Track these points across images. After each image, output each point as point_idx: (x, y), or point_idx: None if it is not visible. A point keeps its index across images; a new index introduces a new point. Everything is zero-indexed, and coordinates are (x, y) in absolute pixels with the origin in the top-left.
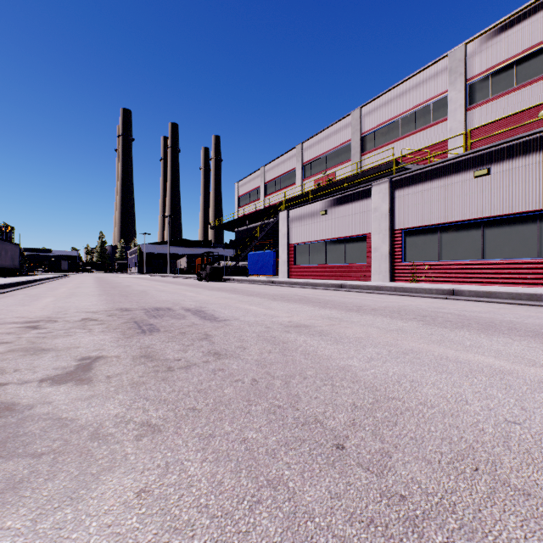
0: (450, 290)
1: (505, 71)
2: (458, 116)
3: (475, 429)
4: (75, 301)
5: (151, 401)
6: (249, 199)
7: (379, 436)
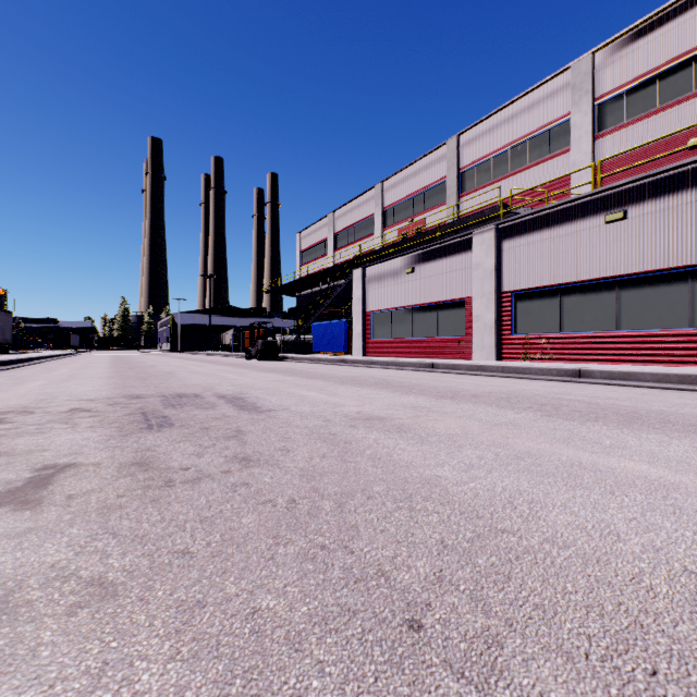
0: (575, 370)
1: (644, 88)
2: (584, 146)
3: (639, 588)
4: (71, 386)
5: (120, 539)
6: (315, 255)
7: (482, 603)
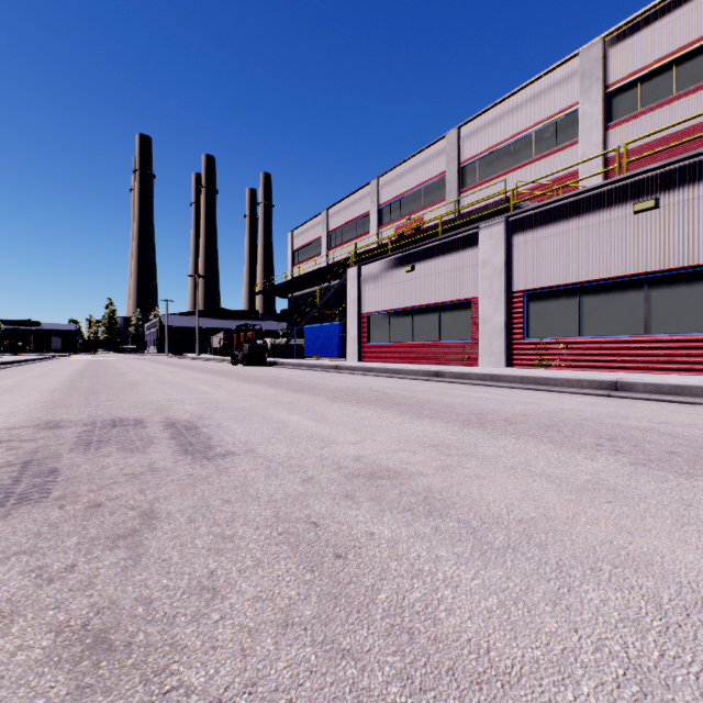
0: (611, 382)
1: (659, 74)
2: (594, 137)
3: None
4: None
5: None
6: (308, 254)
7: None
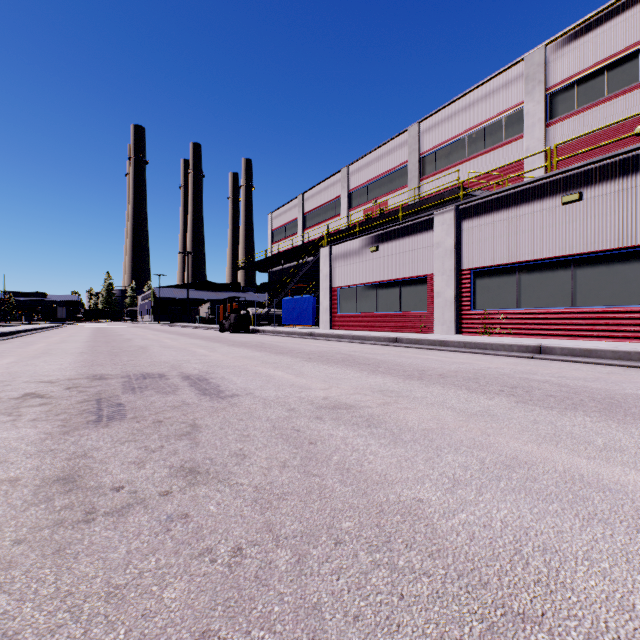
0: (536, 347)
1: (593, 78)
2: (537, 133)
3: None
4: (39, 363)
5: None
6: (285, 234)
7: None
